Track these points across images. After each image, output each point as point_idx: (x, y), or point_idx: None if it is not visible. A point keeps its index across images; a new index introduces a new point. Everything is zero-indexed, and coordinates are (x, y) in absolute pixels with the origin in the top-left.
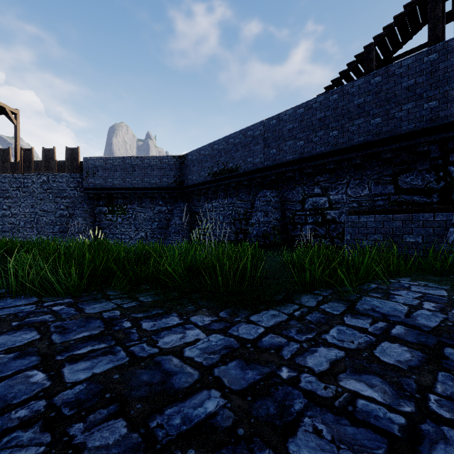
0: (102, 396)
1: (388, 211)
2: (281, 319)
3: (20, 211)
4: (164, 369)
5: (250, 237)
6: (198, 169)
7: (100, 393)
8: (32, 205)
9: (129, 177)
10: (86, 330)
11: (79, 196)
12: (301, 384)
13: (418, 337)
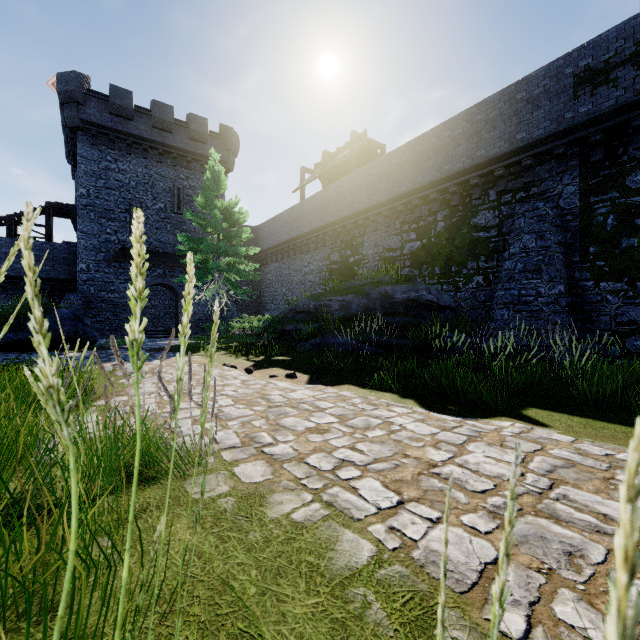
0: None
1: None
2: None
3: None
4: None
5: None
6: None
7: None
8: None
9: None
10: None
11: None
12: None
13: None
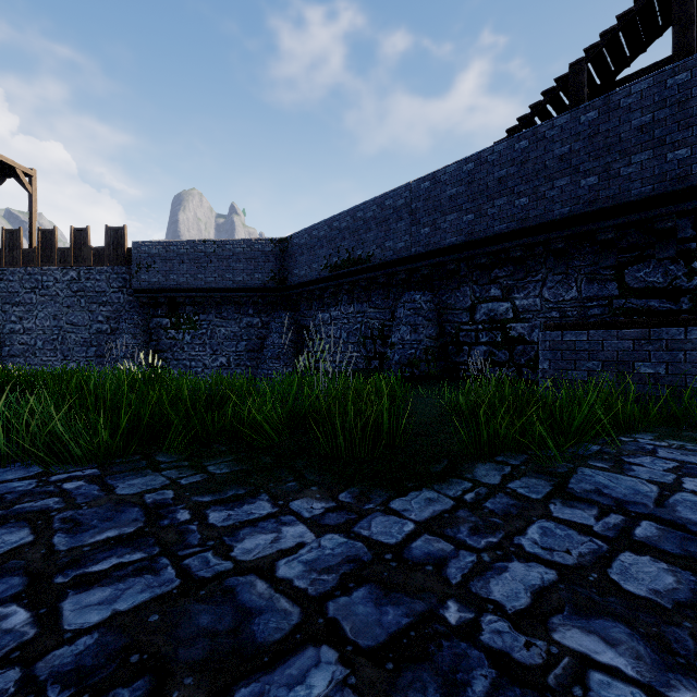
0: (124, 659)
1: (610, 323)
2: (443, 507)
3: (36, 325)
4: (240, 604)
5: (390, 366)
6: (309, 259)
7: (121, 653)
8: (54, 315)
9: (202, 272)
10: (113, 527)
11: (126, 302)
12: (484, 636)
13: (683, 544)
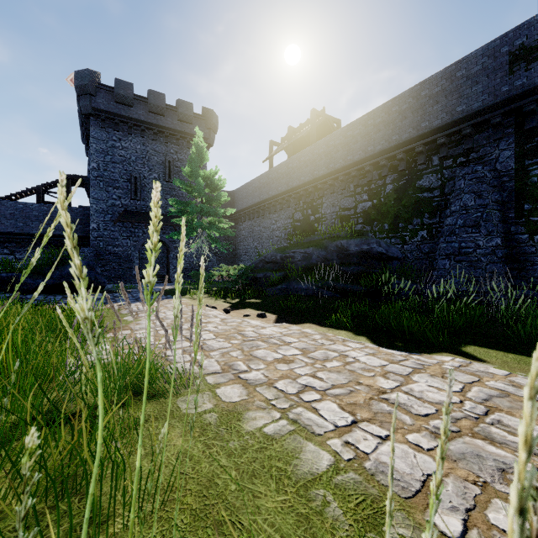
0: None
1: None
2: None
3: None
4: None
5: None
6: None
7: None
8: None
9: None
10: None
11: None
12: None
13: None
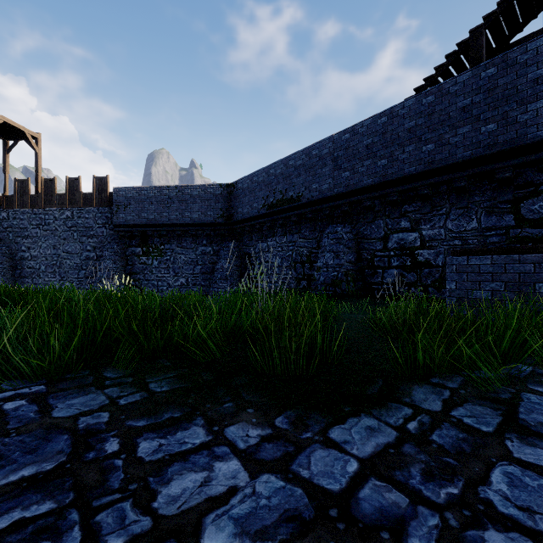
0: None
1: (512, 249)
2: (387, 439)
3: (40, 253)
4: None
5: (316, 285)
6: (251, 199)
7: None
8: (54, 245)
9: (167, 211)
10: (32, 462)
11: (108, 235)
12: None
13: None
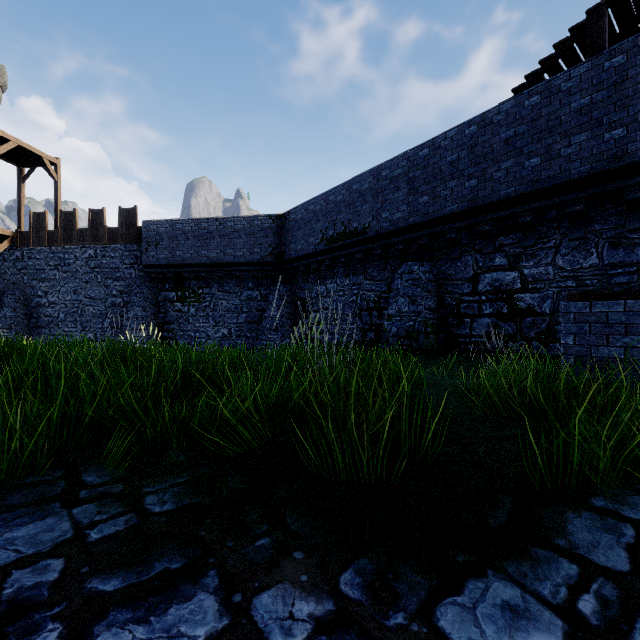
0: None
1: None
2: (548, 639)
3: (59, 299)
4: None
5: (387, 338)
6: (306, 233)
7: None
8: (75, 290)
9: (205, 248)
10: None
11: (137, 277)
12: None
13: None
